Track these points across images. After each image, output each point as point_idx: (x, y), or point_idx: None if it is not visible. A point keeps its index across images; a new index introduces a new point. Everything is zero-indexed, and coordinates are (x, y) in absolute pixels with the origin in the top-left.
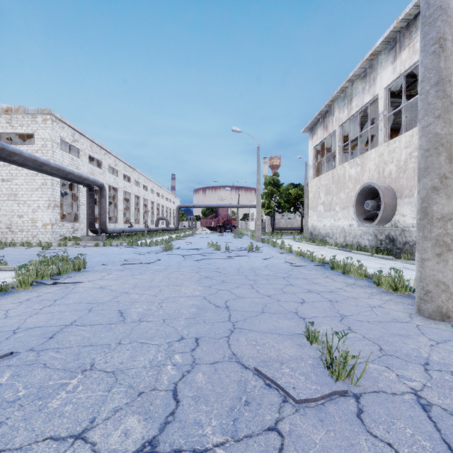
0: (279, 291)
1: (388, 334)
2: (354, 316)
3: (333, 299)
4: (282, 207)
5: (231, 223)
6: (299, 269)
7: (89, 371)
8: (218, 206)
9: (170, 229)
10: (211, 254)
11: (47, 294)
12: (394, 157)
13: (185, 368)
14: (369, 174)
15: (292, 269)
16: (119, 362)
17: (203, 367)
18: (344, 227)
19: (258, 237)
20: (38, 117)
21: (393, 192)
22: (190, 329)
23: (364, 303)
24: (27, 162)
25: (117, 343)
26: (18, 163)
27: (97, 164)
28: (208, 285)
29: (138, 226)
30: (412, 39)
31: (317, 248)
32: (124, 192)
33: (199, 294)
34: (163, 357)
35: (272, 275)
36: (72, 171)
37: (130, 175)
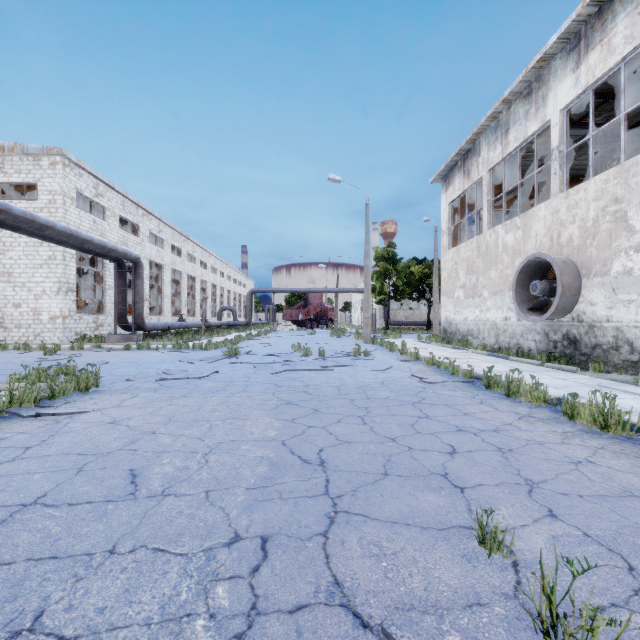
0: (410, 430)
1: (629, 527)
2: (550, 482)
3: (503, 446)
4: (400, 292)
5: (326, 315)
6: (435, 388)
7: (24, 638)
8: (308, 291)
9: (238, 324)
10: (297, 362)
11: (17, 436)
12: (577, 215)
13: (233, 627)
14: (535, 241)
15: (424, 388)
16: (96, 609)
17: (272, 622)
18: (496, 321)
19: (367, 336)
20: (43, 160)
21: (576, 268)
22: (254, 515)
23: (559, 454)
24: (20, 223)
25: (107, 552)
26: (6, 226)
27: (133, 230)
28: (290, 418)
29: (193, 319)
30: (606, 33)
31: (455, 353)
32: (172, 270)
33: (275, 436)
34: (191, 593)
35: (393, 399)
36: (91, 238)
37: (181, 246)
